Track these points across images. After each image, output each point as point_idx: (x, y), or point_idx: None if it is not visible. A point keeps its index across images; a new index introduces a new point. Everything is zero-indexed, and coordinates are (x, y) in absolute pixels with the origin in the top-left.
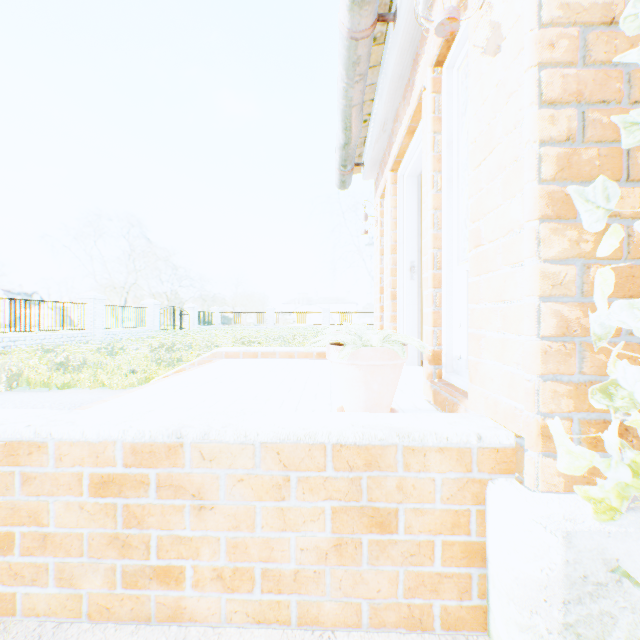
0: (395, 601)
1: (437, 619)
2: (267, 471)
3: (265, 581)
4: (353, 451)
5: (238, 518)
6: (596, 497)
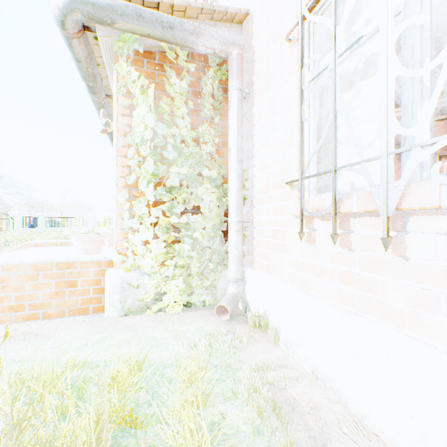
0: (78, 307)
1: (91, 311)
2: (31, 272)
3: (30, 307)
4: (63, 264)
5: (20, 288)
6: (125, 267)
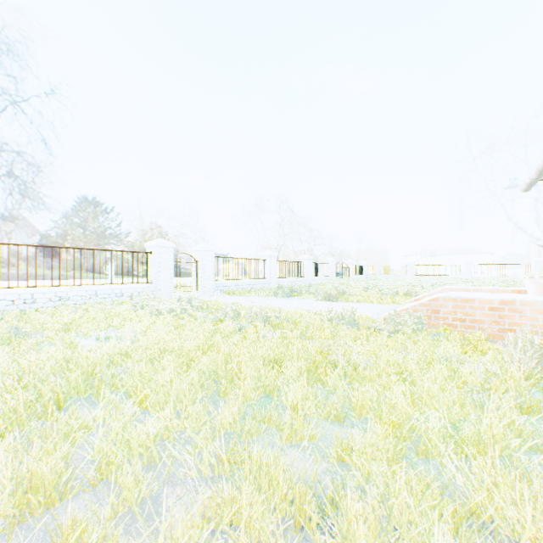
0: None
1: None
2: (542, 308)
3: (541, 334)
4: None
5: (532, 319)
6: None
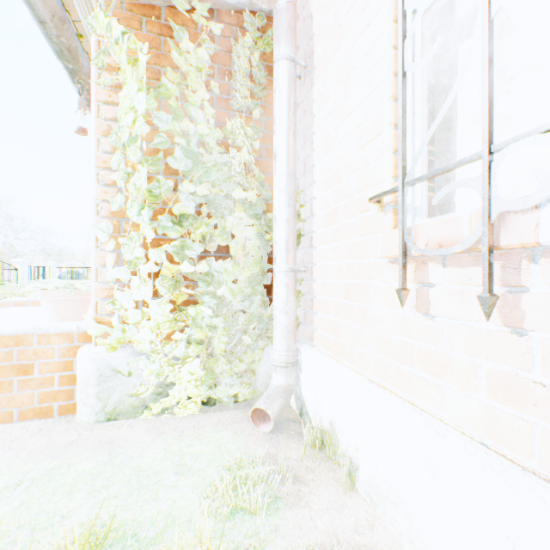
0: (34, 406)
1: (57, 411)
2: None
3: None
4: (9, 338)
5: None
6: (108, 343)
